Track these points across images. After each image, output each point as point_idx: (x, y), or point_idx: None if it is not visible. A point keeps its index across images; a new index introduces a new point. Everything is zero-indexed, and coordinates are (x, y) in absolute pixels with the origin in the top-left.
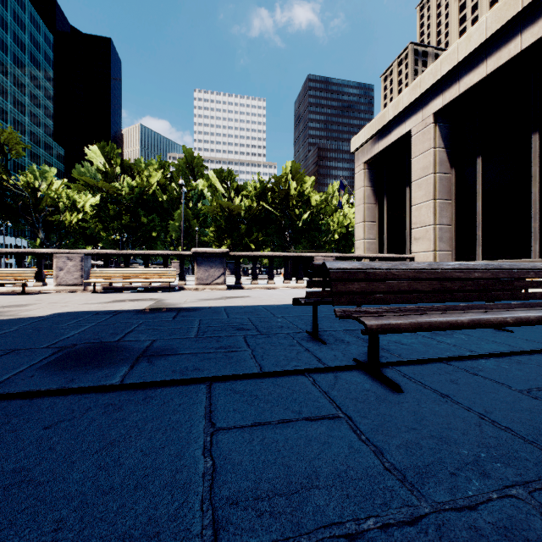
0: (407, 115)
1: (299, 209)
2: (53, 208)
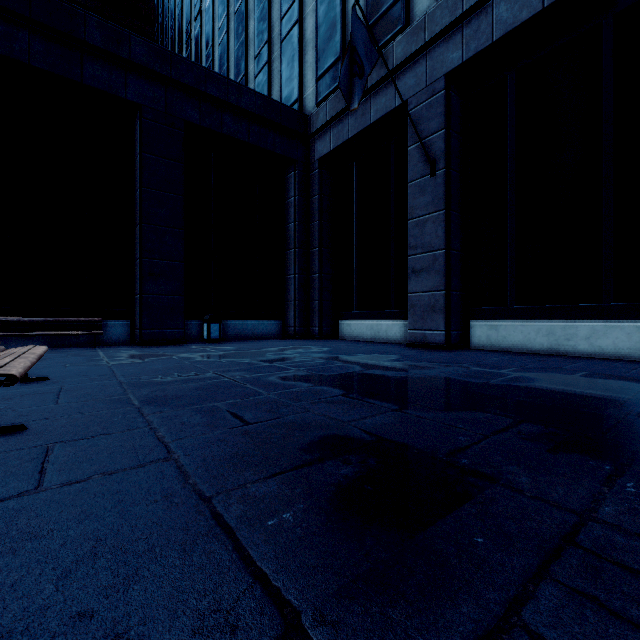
0: None
1: None
2: None
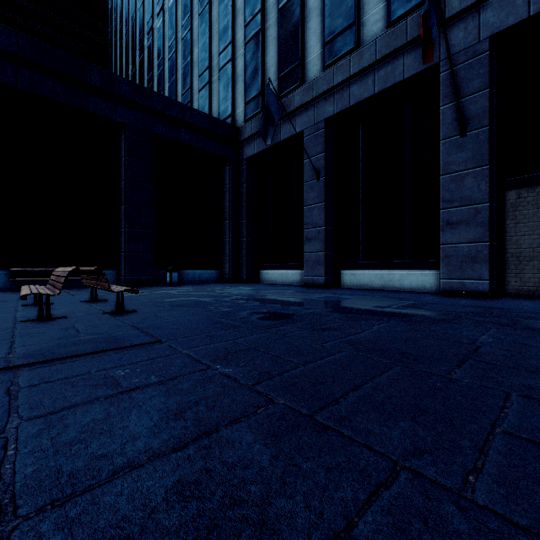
0: None
1: None
2: None
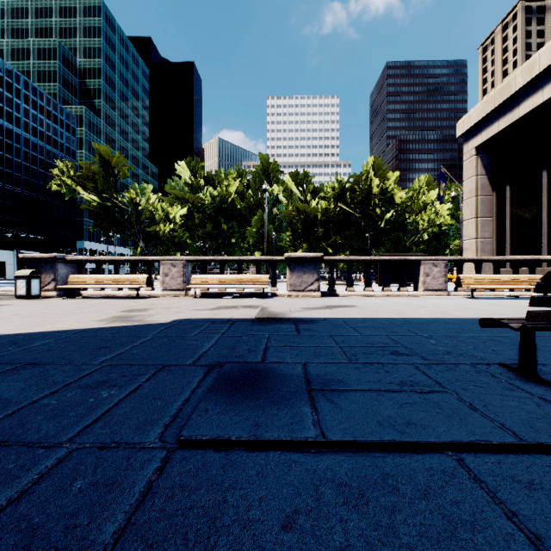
0: (547, 79)
1: (381, 208)
2: (150, 220)
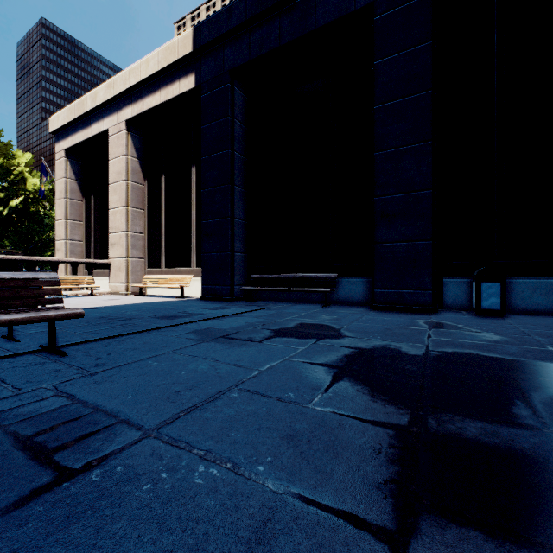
0: (105, 113)
1: (2, 190)
2: None
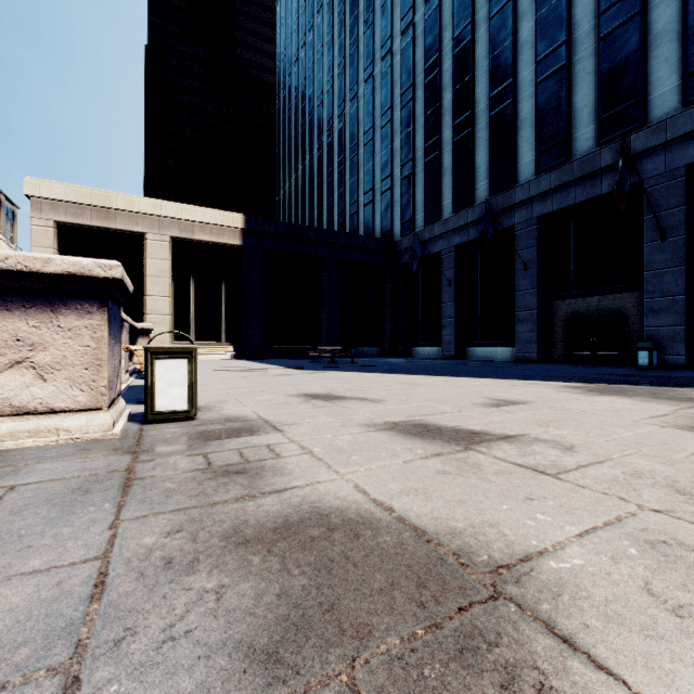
0: (141, 219)
1: None
2: None
